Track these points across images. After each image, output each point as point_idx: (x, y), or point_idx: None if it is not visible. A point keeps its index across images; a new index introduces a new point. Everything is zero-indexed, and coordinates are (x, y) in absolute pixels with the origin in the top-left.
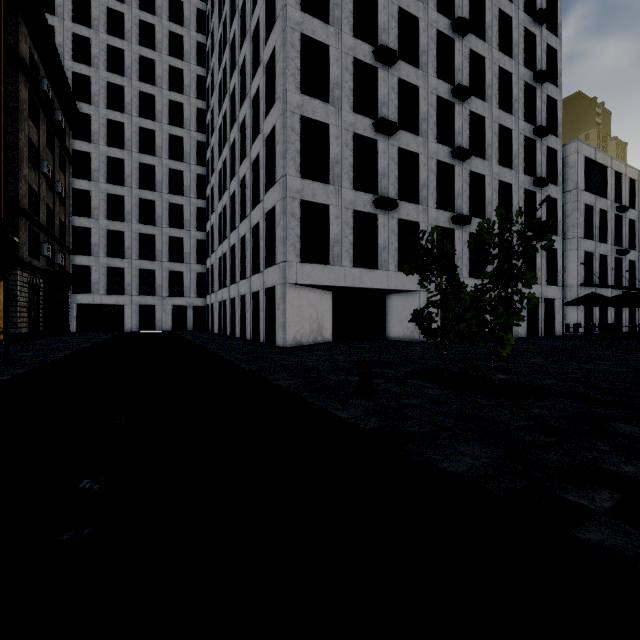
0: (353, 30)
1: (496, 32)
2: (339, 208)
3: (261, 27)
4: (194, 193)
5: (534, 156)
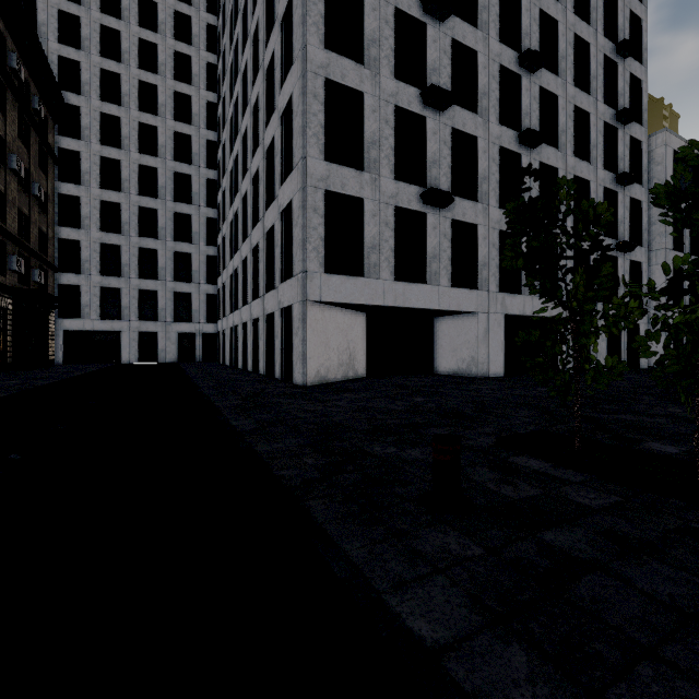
0: None
1: None
2: (376, 203)
3: None
4: (204, 201)
5: (615, 148)
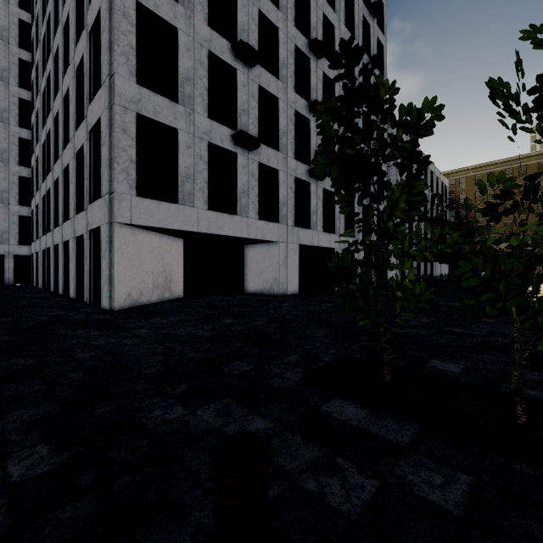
0: None
1: (343, 8)
2: (191, 136)
3: None
4: (15, 120)
5: None
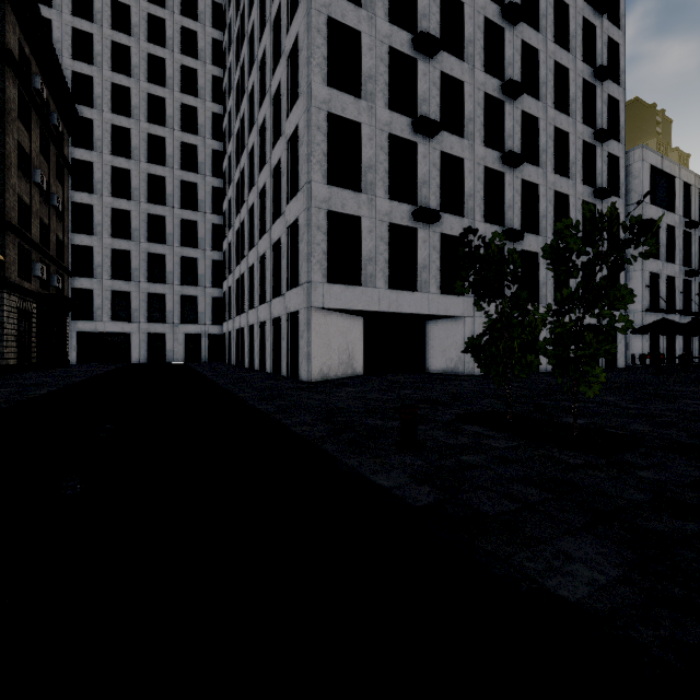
0: (389, 15)
1: (551, 21)
2: (372, 220)
3: (283, 13)
4: (209, 208)
5: (594, 164)
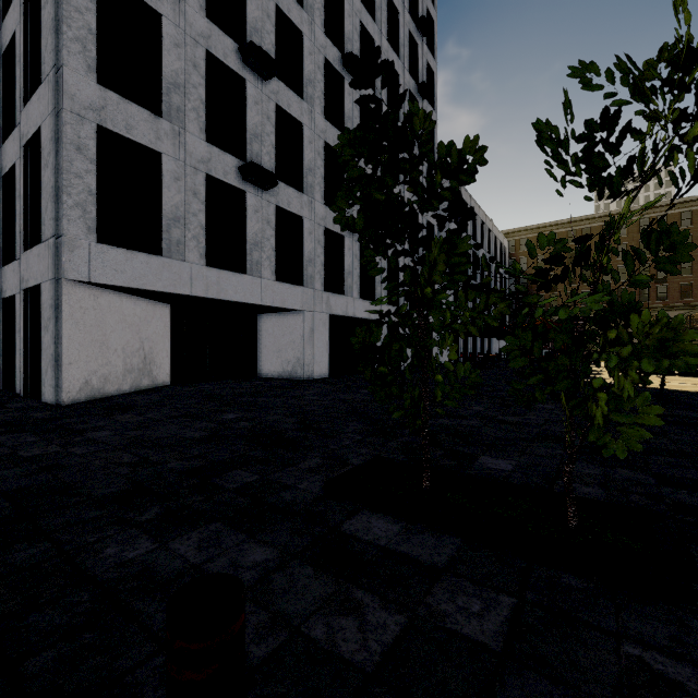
0: None
1: (385, 18)
2: (181, 164)
3: None
4: None
5: None
